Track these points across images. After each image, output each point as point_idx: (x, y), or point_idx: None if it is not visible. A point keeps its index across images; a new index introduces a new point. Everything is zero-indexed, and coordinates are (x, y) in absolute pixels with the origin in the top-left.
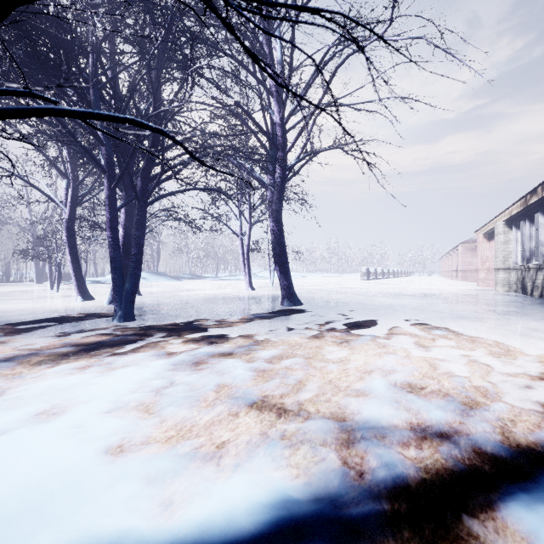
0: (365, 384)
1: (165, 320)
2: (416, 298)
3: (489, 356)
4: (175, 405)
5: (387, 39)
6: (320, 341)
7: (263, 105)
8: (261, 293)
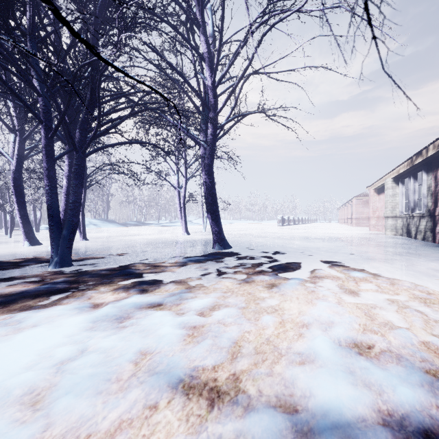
0: (308, 345)
1: (102, 265)
2: (326, 241)
3: (415, 301)
4: (75, 392)
5: (308, 10)
6: (251, 286)
7: (196, 71)
8: (195, 237)
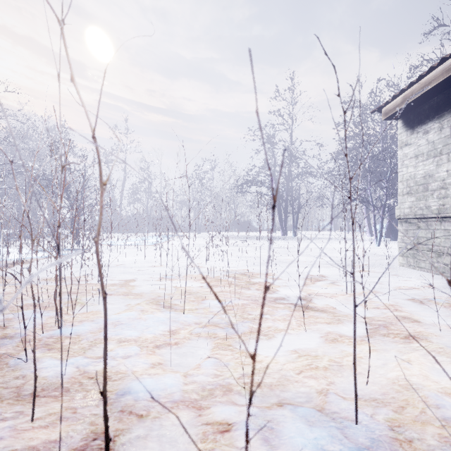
0: None
1: None
2: None
3: None
4: None
5: None
6: None
7: None
8: None
